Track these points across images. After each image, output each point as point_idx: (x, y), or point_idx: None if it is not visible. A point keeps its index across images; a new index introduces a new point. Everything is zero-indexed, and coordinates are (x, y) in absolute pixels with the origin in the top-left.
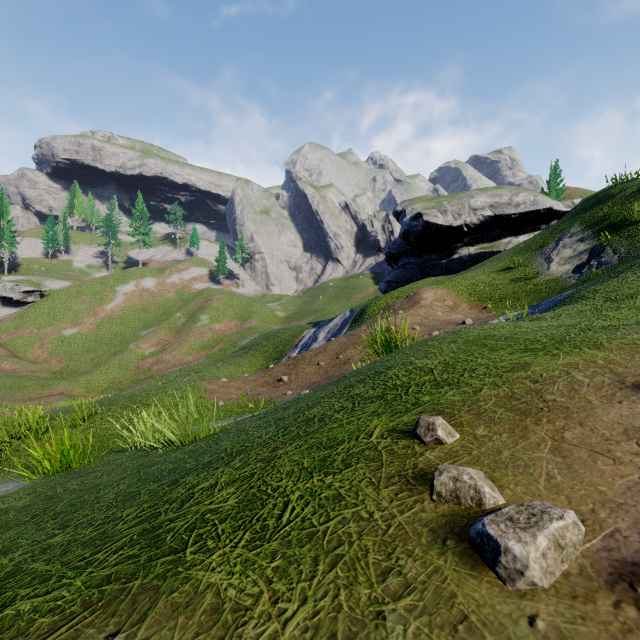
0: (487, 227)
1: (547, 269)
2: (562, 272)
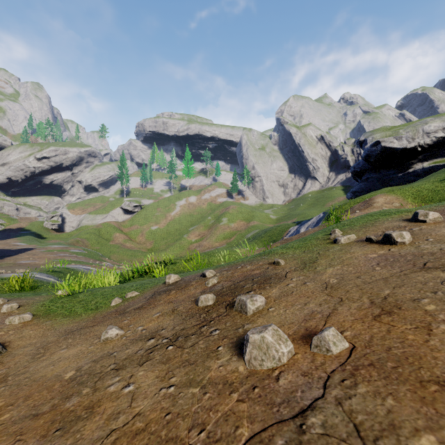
0: (440, 145)
1: None
2: None
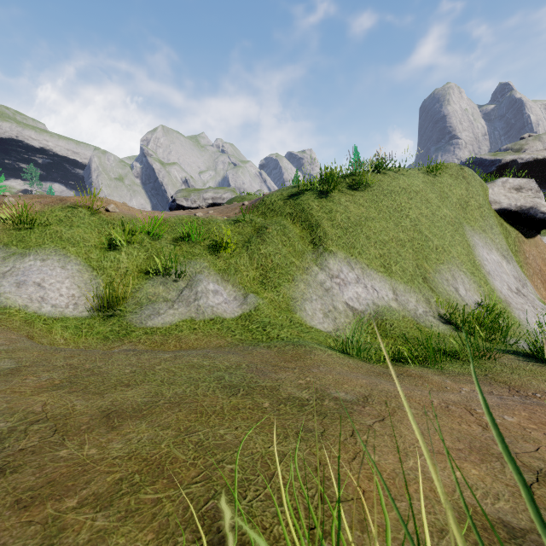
0: None
1: None
2: None
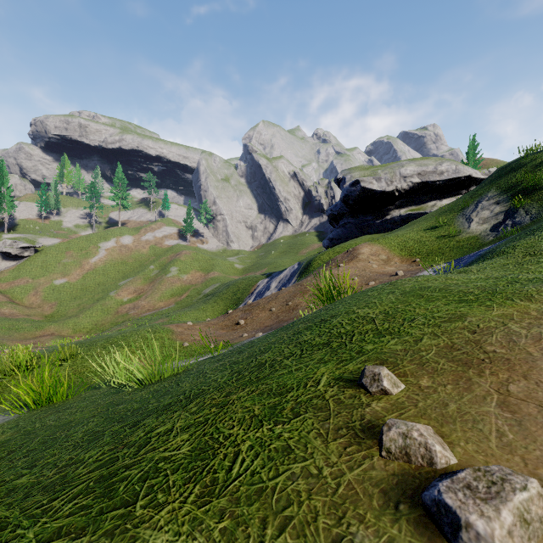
0: (415, 192)
1: (468, 228)
2: (481, 230)
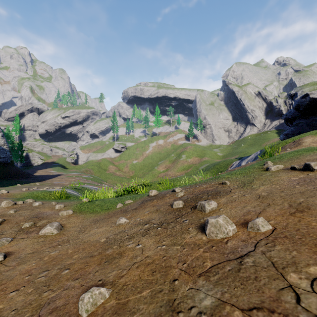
0: None
1: None
2: None
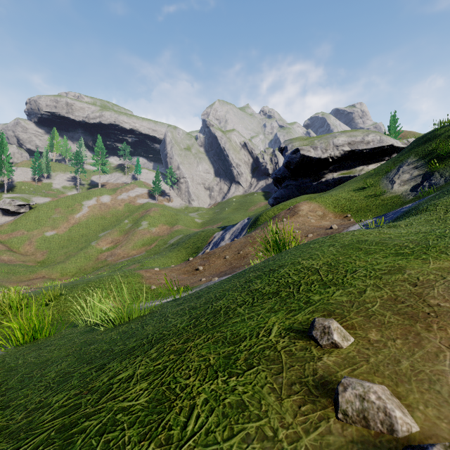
0: (346, 159)
1: (391, 188)
2: (402, 191)
